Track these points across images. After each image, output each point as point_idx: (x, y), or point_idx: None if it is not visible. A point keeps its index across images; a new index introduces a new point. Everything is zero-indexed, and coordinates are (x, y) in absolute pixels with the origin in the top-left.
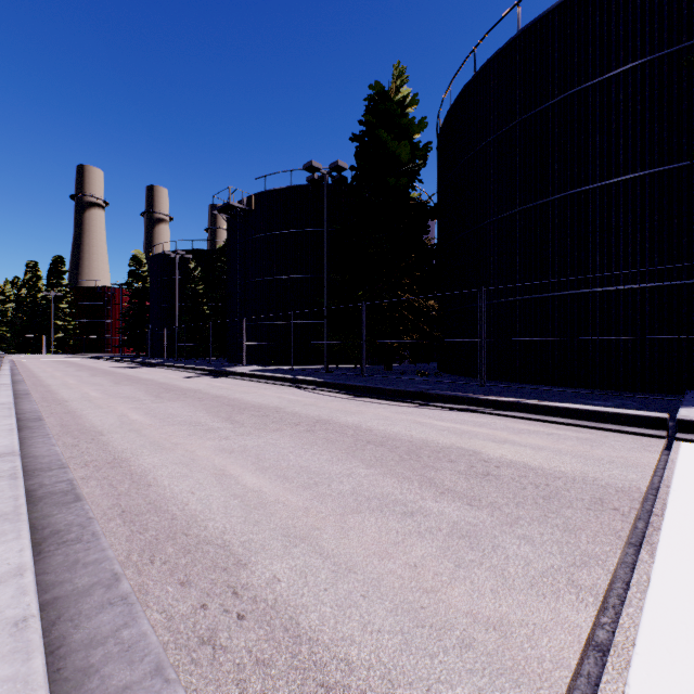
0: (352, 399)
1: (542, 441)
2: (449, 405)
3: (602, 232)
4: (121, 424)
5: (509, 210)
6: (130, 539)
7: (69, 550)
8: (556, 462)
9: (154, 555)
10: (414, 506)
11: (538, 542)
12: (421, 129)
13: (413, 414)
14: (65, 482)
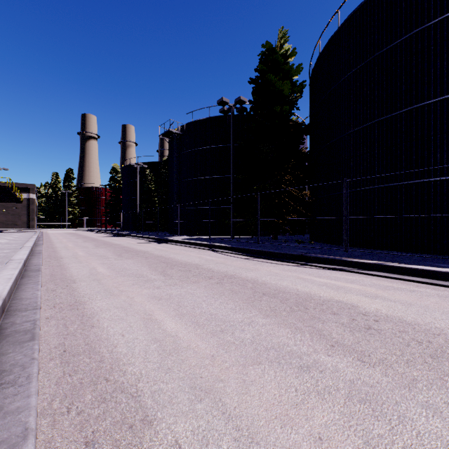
0: (251, 259)
1: (408, 297)
2: (323, 265)
3: (442, 135)
4: (90, 275)
5: (365, 123)
6: (59, 381)
7: (1, 394)
8: (429, 318)
9: (73, 403)
10: (309, 360)
11: (447, 415)
12: (298, 72)
13: (296, 272)
14: (31, 321)
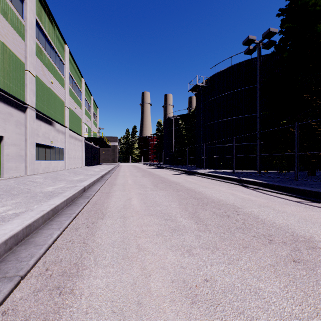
0: (308, 204)
1: None
2: None
3: None
4: (122, 208)
5: None
6: None
7: None
8: None
9: None
10: None
11: None
12: None
13: None
14: None
